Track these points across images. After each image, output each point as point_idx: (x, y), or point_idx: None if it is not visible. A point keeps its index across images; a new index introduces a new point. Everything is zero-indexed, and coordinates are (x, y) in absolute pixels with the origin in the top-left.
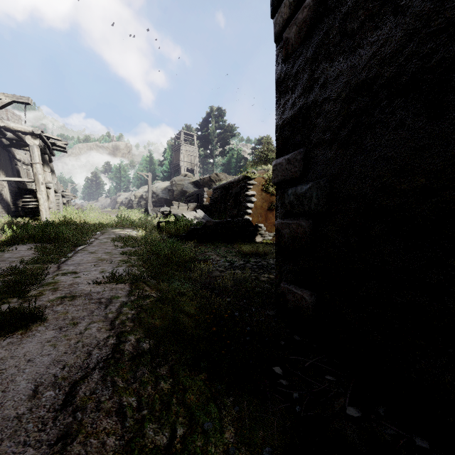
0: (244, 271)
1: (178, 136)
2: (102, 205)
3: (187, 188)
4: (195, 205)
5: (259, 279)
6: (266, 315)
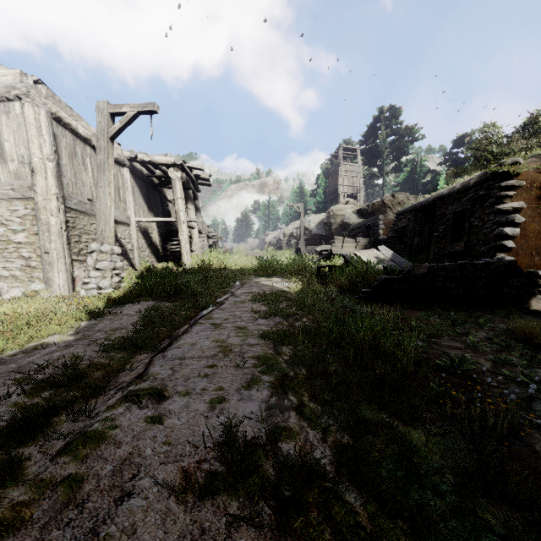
0: None
1: (335, 155)
2: (250, 246)
3: (349, 219)
4: (366, 240)
5: None
6: None
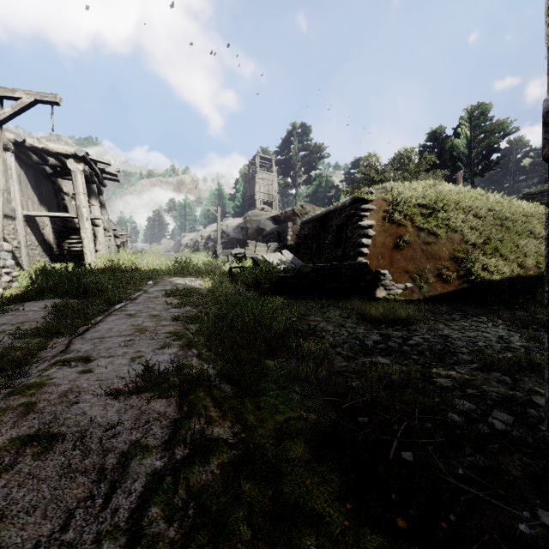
0: (390, 358)
1: (252, 162)
2: (164, 248)
3: (264, 225)
4: (276, 245)
5: (433, 382)
6: (548, 536)
